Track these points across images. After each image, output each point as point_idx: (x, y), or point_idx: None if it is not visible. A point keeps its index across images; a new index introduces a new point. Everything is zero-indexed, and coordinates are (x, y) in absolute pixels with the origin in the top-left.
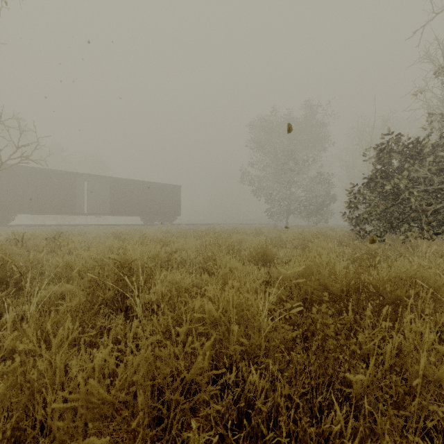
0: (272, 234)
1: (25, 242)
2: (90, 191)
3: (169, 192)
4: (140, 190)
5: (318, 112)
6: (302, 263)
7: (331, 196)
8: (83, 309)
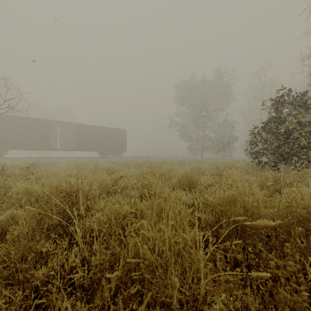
0: (193, 164)
1: (5, 171)
2: (61, 133)
3: (118, 134)
4: (97, 132)
5: (224, 76)
6: (227, 192)
7: (234, 137)
8: (32, 234)
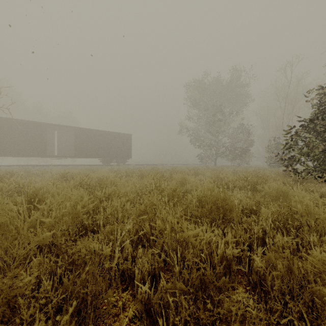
0: (209, 173)
1: None
2: (59, 139)
3: (122, 139)
4: (99, 137)
5: (240, 75)
6: None
7: (251, 142)
8: None
